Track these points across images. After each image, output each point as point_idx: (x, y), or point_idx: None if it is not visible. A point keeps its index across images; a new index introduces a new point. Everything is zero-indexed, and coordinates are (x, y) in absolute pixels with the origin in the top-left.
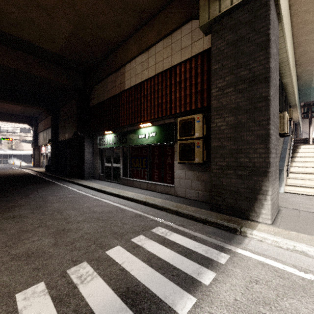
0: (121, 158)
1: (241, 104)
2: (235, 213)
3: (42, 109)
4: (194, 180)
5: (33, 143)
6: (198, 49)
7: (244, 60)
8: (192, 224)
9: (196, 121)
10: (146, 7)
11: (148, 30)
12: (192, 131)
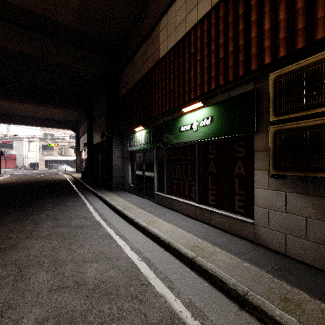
0: (156, 164)
1: None
2: None
3: (77, 110)
4: (316, 220)
5: (75, 148)
6: None
7: None
8: None
9: None
10: None
11: None
12: (319, 93)
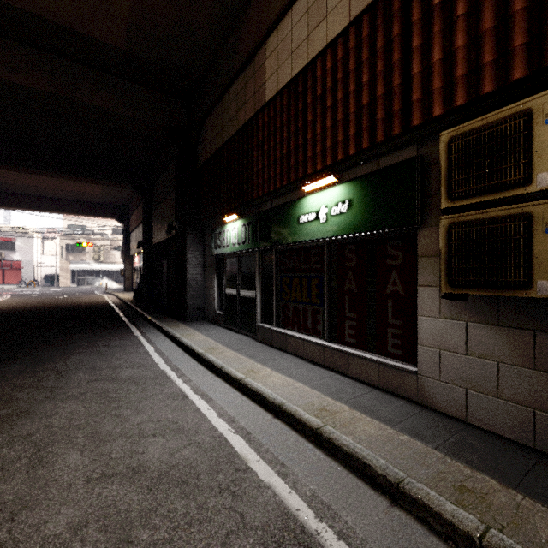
0: (259, 277)
1: None
2: None
3: (127, 186)
4: (513, 365)
5: (123, 251)
6: None
7: None
8: None
9: (543, 121)
10: None
11: None
12: (516, 166)
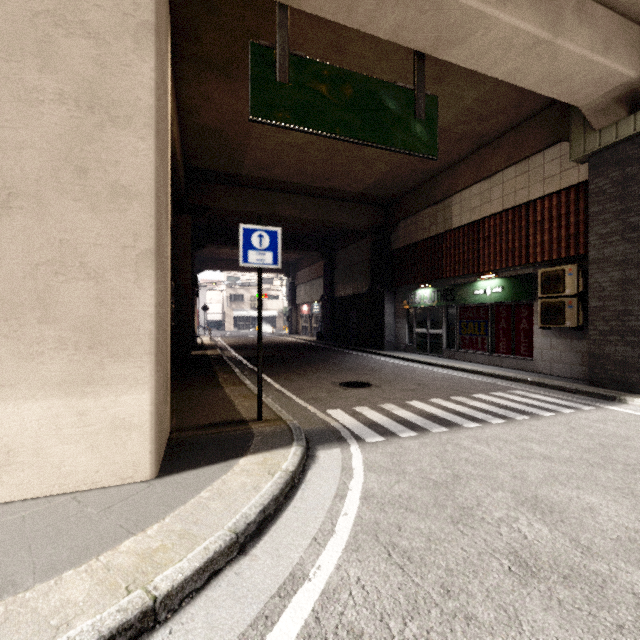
0: (444, 322)
1: (630, 257)
2: (622, 388)
3: (315, 254)
4: (565, 351)
5: (290, 300)
6: (571, 180)
7: (634, 204)
8: (557, 393)
9: (567, 275)
10: (491, 131)
11: (492, 153)
12: (560, 287)
